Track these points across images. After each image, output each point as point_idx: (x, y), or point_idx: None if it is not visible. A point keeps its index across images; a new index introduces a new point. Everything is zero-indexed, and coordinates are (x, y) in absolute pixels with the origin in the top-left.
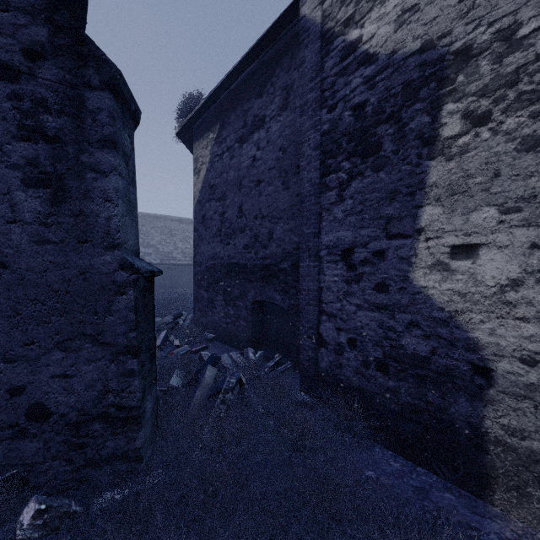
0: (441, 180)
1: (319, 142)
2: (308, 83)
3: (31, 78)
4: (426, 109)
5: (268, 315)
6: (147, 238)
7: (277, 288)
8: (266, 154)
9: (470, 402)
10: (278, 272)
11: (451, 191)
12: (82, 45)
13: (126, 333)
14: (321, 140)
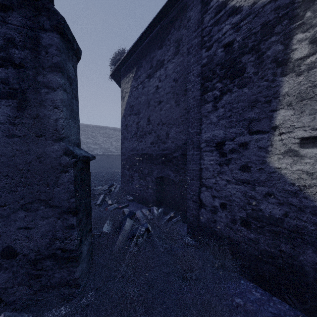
0: (292, 90)
1: (200, 71)
2: (192, 33)
3: (4, 24)
4: (280, 40)
5: (166, 185)
6: (95, 139)
7: (171, 168)
8: (164, 84)
9: (316, 253)
10: (172, 159)
11: (300, 98)
12: (38, 1)
13: (68, 199)
14: (202, 70)
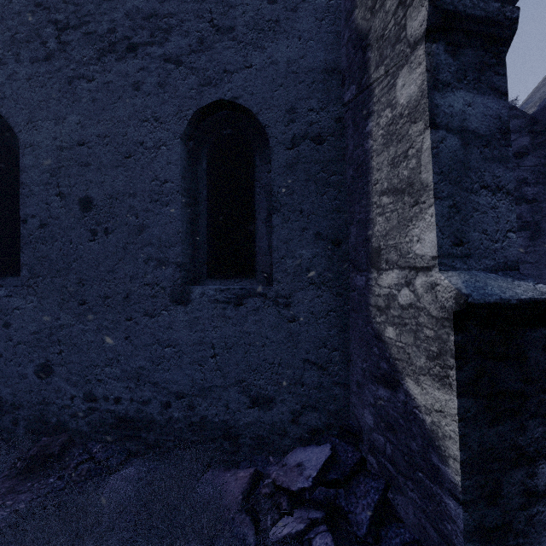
0: None
1: None
2: None
3: (516, 168)
4: None
5: None
6: None
7: None
8: None
9: None
10: None
11: None
12: None
13: None
14: None
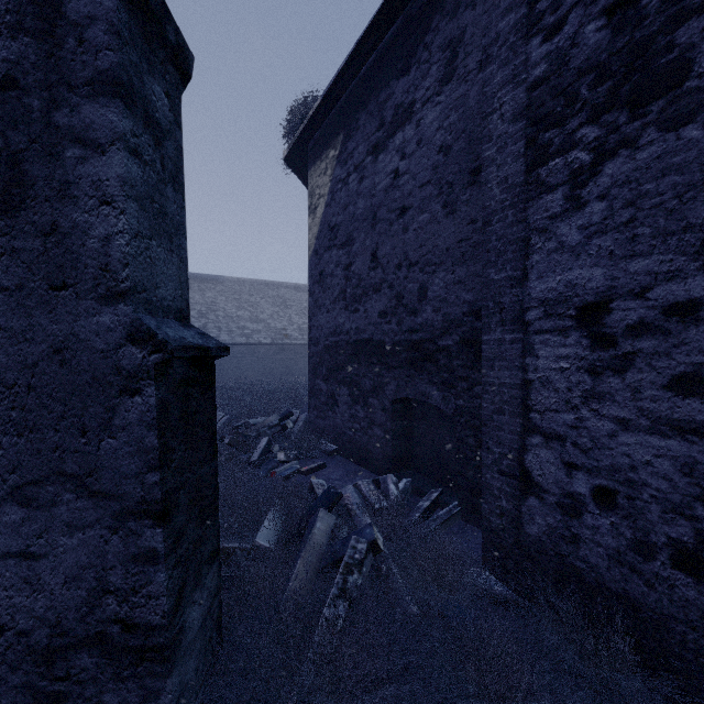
0: None
1: (523, 103)
2: (499, 2)
3: None
4: None
5: (418, 420)
6: (255, 311)
7: (434, 378)
8: (415, 163)
9: None
10: (435, 354)
11: None
12: None
13: (140, 474)
14: (529, 99)
